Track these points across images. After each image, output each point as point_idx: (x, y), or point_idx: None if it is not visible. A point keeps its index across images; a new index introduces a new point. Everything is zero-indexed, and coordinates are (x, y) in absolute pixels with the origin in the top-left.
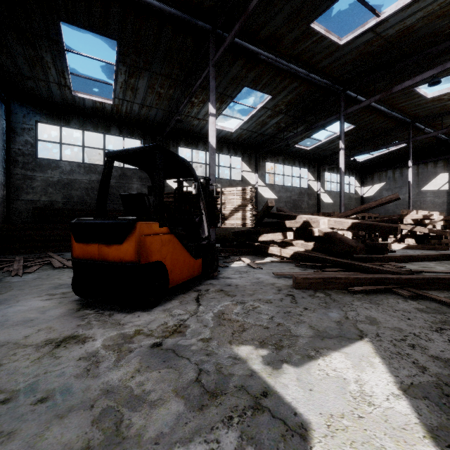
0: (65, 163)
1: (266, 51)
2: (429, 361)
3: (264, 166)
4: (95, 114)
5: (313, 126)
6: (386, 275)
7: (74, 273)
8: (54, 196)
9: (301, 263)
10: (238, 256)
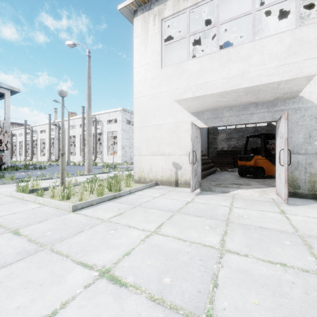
0: (228, 130)
1: None
2: None
3: None
4: None
5: None
6: None
7: (238, 168)
8: (223, 145)
9: None
10: None
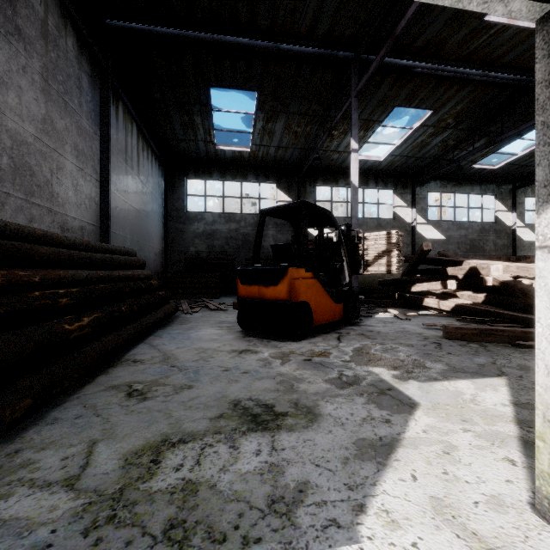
0: (209, 214)
1: (423, 62)
2: None
3: (425, 198)
4: (233, 163)
5: (498, 139)
6: None
7: (240, 308)
8: (200, 246)
9: (463, 316)
10: (385, 308)
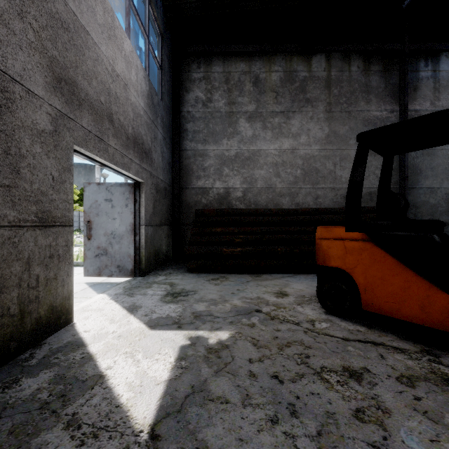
0: None
1: None
2: None
3: None
4: None
5: None
6: None
7: None
8: None
9: None
10: None
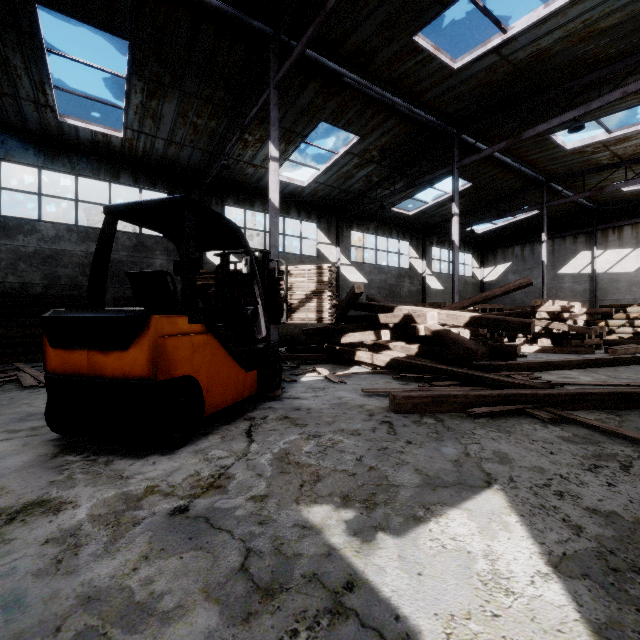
0: (47, 225)
1: (352, 72)
2: (584, 516)
3: (349, 237)
4: (95, 151)
5: (416, 182)
6: (518, 391)
7: (49, 396)
8: (28, 275)
9: (402, 374)
10: (312, 365)
